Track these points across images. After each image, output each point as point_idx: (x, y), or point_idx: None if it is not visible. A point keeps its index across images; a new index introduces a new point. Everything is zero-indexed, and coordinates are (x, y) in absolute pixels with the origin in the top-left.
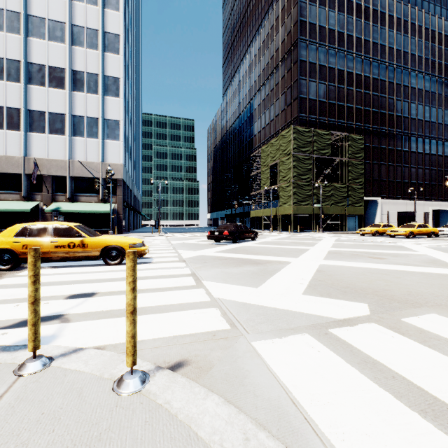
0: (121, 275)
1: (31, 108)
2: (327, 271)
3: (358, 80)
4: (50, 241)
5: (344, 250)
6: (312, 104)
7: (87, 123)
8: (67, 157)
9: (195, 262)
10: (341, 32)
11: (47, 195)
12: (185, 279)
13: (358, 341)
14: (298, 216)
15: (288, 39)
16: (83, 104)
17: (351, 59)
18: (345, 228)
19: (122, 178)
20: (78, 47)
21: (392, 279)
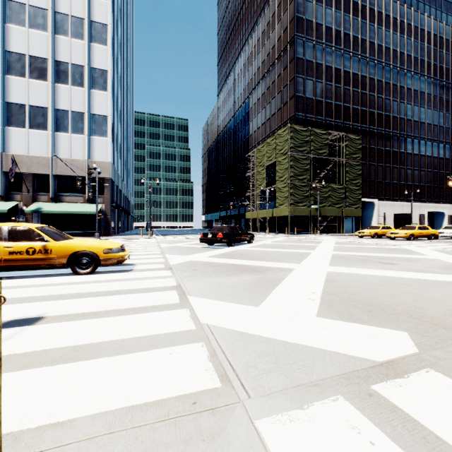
0: (88, 289)
1: (9, 100)
2: (338, 280)
3: (354, 80)
4: (3, 246)
5: (348, 254)
6: (309, 103)
7: (72, 118)
8: (50, 154)
9: (183, 269)
10: (338, 30)
11: (27, 195)
12: (166, 294)
13: (426, 413)
14: (295, 218)
15: (284, 36)
16: (67, 97)
17: (348, 58)
18: (342, 230)
19: (110, 177)
20: (61, 37)
21: (418, 292)
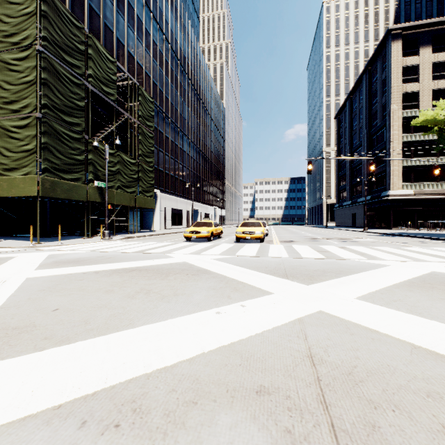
0: None
1: None
2: None
3: (139, 27)
4: None
5: None
6: None
7: None
8: None
9: None
10: None
11: None
12: None
13: None
14: (48, 205)
15: None
16: None
17: None
18: (126, 228)
19: None
20: None
21: None
